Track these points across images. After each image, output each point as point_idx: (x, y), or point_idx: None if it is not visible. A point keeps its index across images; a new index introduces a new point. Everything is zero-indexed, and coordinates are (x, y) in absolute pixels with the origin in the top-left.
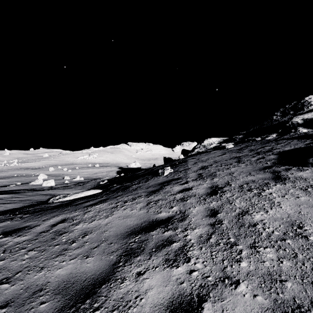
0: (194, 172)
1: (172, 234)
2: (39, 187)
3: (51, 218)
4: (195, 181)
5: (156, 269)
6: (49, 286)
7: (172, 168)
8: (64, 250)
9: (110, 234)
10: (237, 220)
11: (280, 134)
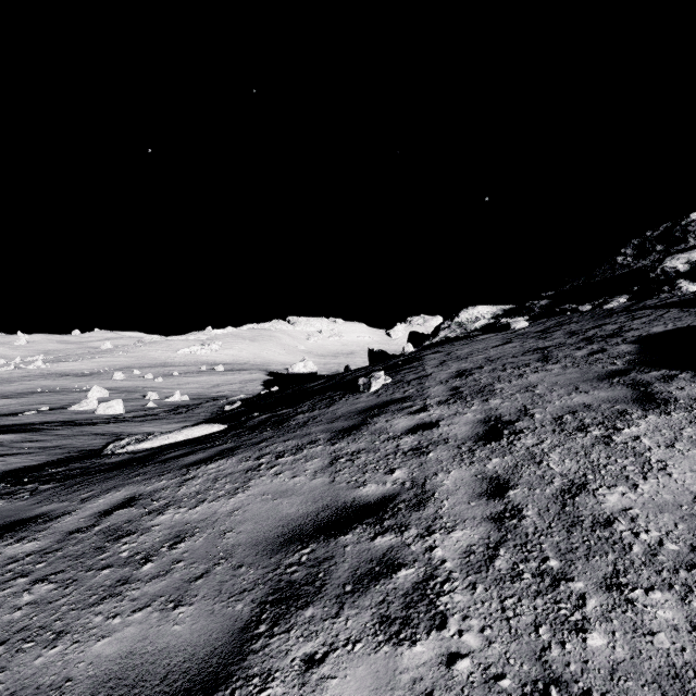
0: (442, 384)
1: (396, 544)
2: (90, 416)
3: (102, 494)
4: (446, 406)
5: (355, 648)
6: (69, 694)
7: (390, 374)
8: (121, 583)
9: (239, 539)
10: (562, 509)
11: (636, 296)
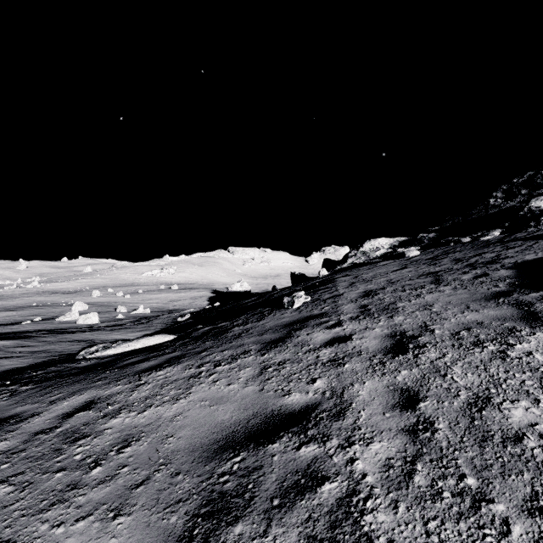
0: (352, 302)
1: (319, 454)
2: (72, 325)
3: (67, 397)
4: (357, 322)
5: None
6: None
7: (309, 294)
8: (70, 488)
9: (178, 444)
10: (471, 423)
11: (507, 230)
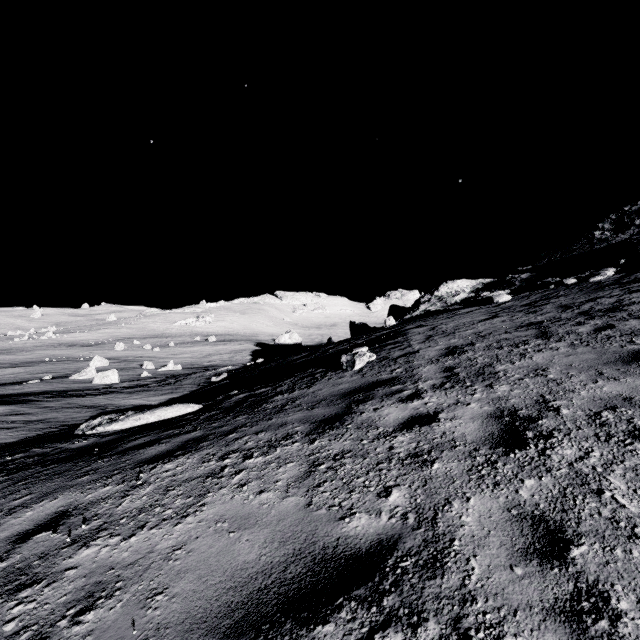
0: (433, 363)
1: None
2: (86, 385)
3: (34, 503)
4: (443, 392)
5: None
6: None
7: (374, 350)
8: None
9: (168, 612)
10: None
11: (624, 269)
